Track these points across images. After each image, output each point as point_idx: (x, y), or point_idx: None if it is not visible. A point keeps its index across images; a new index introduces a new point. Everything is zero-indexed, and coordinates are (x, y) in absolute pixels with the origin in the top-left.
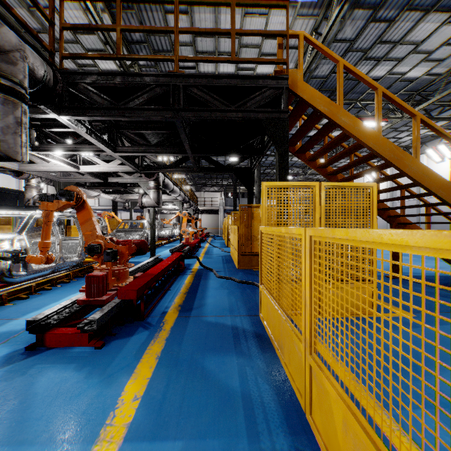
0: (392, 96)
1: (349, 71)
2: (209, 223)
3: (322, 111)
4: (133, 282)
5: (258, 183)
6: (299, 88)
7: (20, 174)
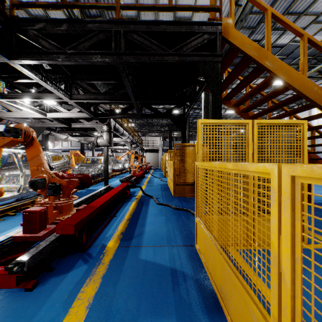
0: (317, 41)
1: (277, 19)
2: (151, 159)
3: (252, 56)
4: (75, 214)
5: (188, 129)
6: (230, 35)
7: (1, 120)
